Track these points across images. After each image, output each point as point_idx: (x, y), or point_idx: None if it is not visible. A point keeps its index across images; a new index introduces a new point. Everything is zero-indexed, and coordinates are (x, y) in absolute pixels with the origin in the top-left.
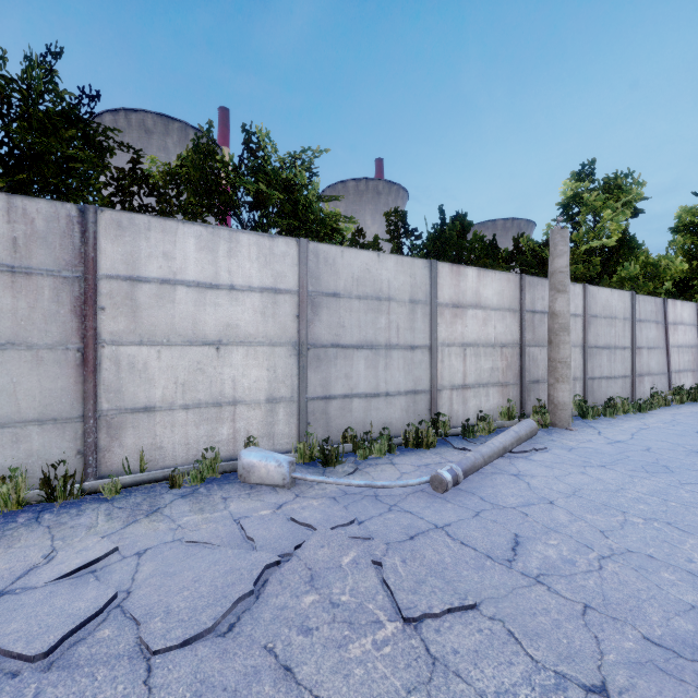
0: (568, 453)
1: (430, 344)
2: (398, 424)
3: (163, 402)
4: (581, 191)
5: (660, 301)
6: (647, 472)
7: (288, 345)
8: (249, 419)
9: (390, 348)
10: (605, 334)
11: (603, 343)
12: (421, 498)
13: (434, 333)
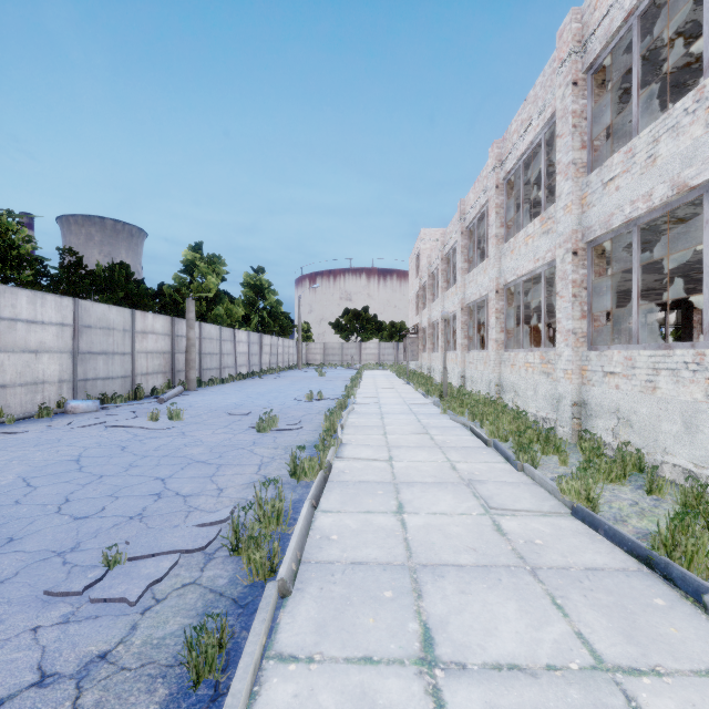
0: (198, 395)
1: (132, 352)
2: (118, 393)
3: (11, 383)
4: (196, 258)
5: (233, 330)
6: (222, 395)
7: (69, 352)
8: (50, 391)
9: (115, 354)
10: (209, 347)
11: (208, 351)
12: (156, 406)
13: (135, 346)
